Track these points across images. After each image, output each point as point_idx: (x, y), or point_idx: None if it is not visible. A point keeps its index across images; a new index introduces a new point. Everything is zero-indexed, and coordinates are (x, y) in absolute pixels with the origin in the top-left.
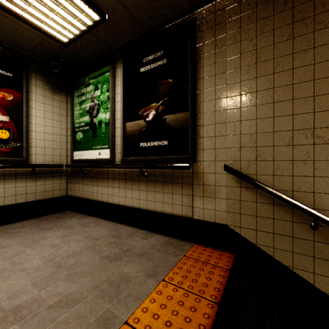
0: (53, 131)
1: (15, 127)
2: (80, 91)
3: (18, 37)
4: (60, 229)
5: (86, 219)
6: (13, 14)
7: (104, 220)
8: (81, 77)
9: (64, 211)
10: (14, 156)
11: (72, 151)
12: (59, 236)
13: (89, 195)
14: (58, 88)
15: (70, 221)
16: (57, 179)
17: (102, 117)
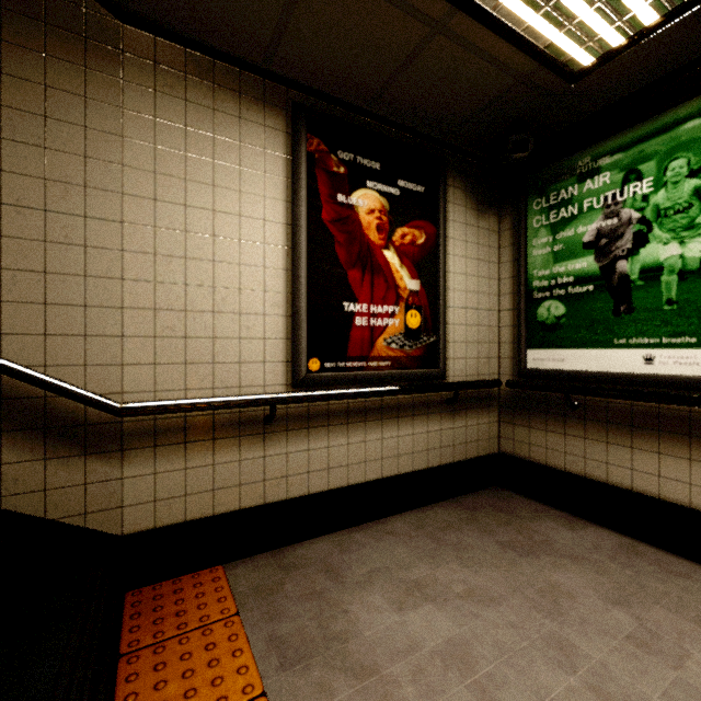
0: (478, 303)
1: (427, 302)
2: (556, 195)
3: (458, 97)
4: (563, 561)
5: (590, 532)
6: (508, 30)
7: (656, 550)
8: (560, 159)
9: (488, 488)
10: (425, 365)
11: (524, 349)
12: (600, 596)
13: (593, 467)
14: (485, 201)
15: (554, 533)
16: (484, 413)
17: (661, 256)
